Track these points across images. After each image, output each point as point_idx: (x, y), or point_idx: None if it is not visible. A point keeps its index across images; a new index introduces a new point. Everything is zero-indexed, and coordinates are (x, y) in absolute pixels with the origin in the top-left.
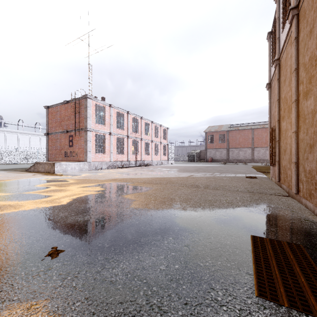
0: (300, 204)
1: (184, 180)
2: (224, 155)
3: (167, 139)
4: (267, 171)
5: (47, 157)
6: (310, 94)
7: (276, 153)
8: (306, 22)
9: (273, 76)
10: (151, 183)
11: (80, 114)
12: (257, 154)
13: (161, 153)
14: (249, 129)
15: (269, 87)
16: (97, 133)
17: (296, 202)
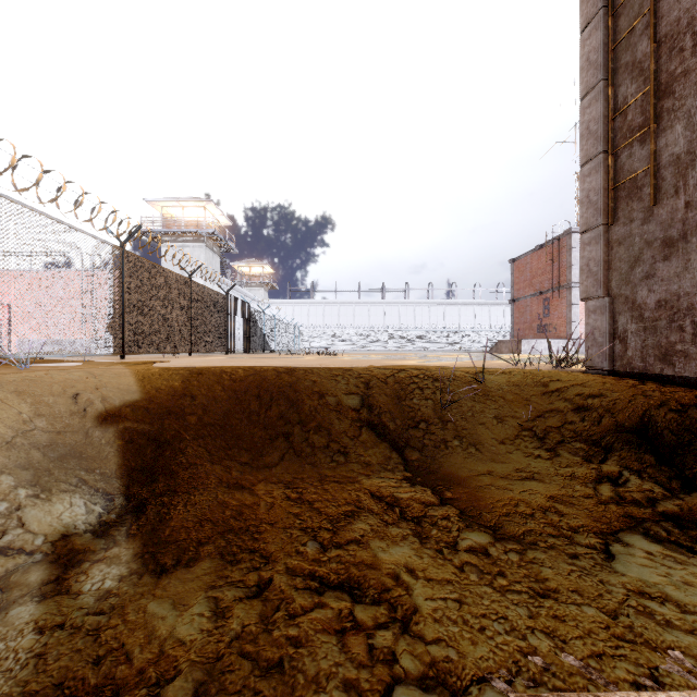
0: None
1: None
2: None
3: None
4: None
5: (513, 336)
6: None
7: None
8: None
9: None
10: None
11: (561, 262)
12: None
13: None
14: None
15: None
16: None
17: None
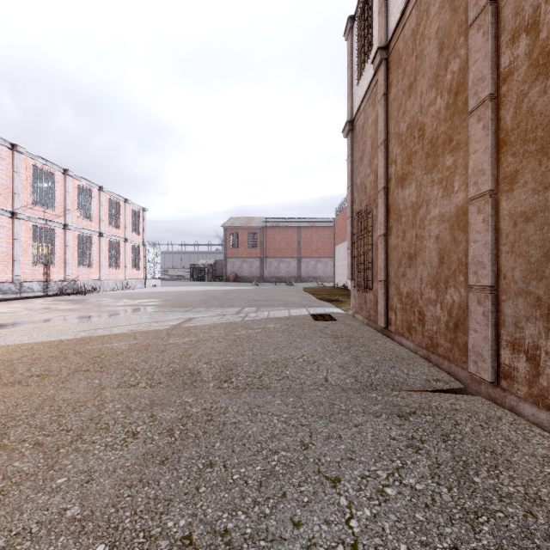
0: None
1: (156, 344)
2: (257, 270)
3: (143, 233)
4: (334, 298)
5: None
6: None
7: (372, 264)
8: None
9: (363, 100)
10: None
11: None
12: (305, 269)
13: (128, 263)
14: (294, 226)
15: (349, 131)
16: None
17: None
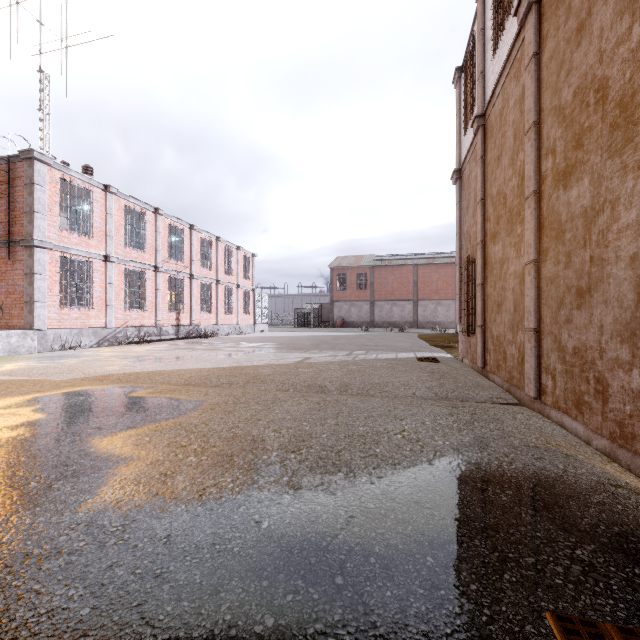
0: (559, 427)
1: (290, 371)
2: (366, 314)
3: (252, 278)
4: (448, 345)
5: None
6: (578, 172)
7: (475, 310)
8: (565, 11)
9: (468, 153)
10: (206, 385)
11: (14, 202)
12: (422, 313)
13: (240, 308)
14: (409, 264)
15: (457, 179)
16: (66, 256)
17: (548, 422)
